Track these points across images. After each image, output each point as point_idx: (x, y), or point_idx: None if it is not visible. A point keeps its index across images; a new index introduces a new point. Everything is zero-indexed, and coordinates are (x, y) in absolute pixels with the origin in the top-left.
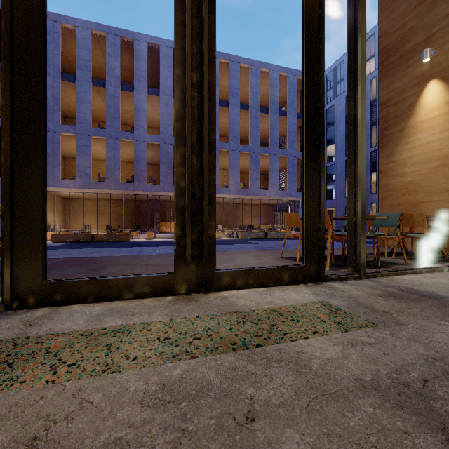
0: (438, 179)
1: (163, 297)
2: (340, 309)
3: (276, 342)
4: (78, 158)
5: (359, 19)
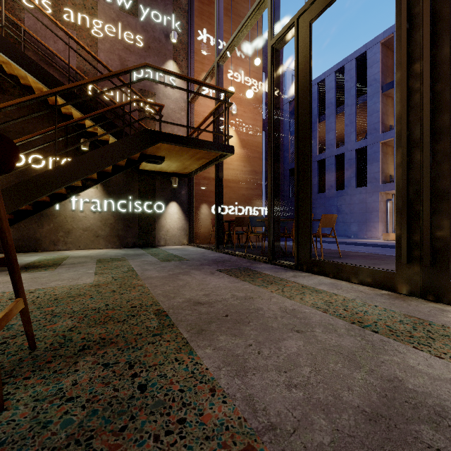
0: None
1: (380, 290)
2: None
3: (394, 339)
4: None
5: None
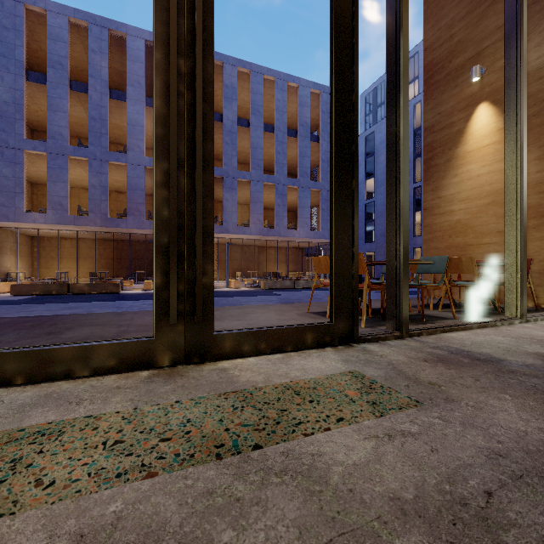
0: (489, 218)
1: (136, 373)
2: (376, 381)
3: (282, 439)
4: (51, 185)
5: (401, 12)
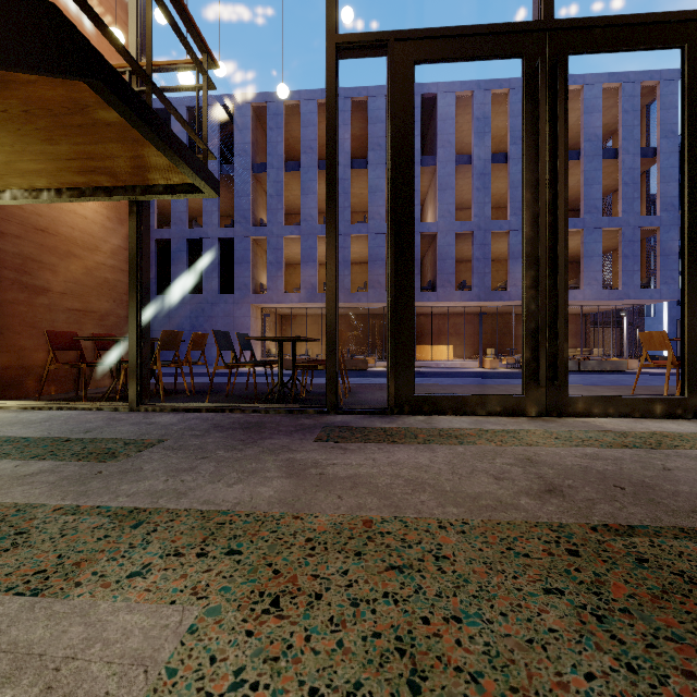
0: None
1: (516, 417)
2: None
3: (669, 449)
4: (303, 266)
5: None
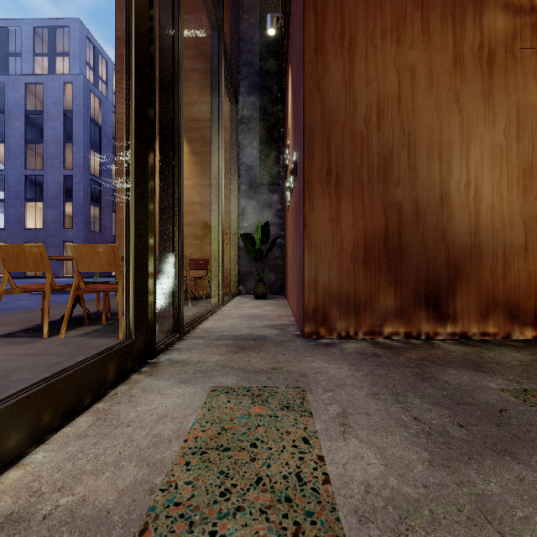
0: None
1: None
2: (247, 387)
3: (332, 510)
4: None
5: None
